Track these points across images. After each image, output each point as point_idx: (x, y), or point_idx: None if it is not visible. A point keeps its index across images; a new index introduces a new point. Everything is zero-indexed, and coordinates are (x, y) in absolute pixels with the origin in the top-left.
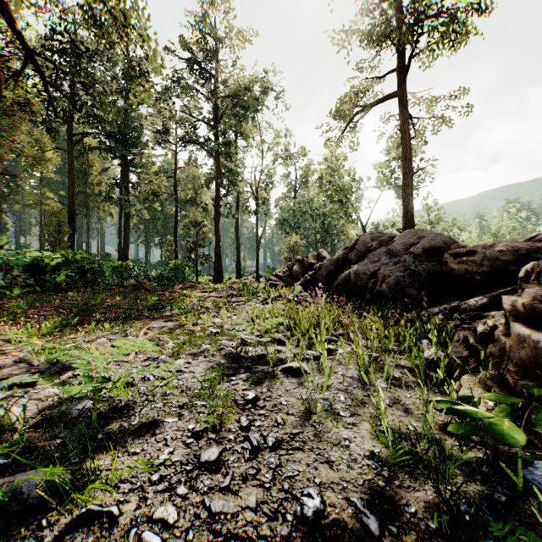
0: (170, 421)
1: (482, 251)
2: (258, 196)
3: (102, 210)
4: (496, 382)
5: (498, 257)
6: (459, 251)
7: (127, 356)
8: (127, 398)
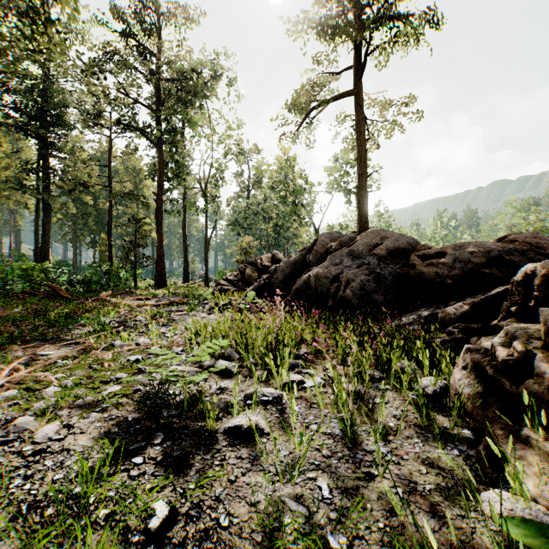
0: None
1: (452, 252)
2: (207, 192)
3: (14, 201)
4: None
5: (470, 259)
6: (427, 253)
7: None
8: None
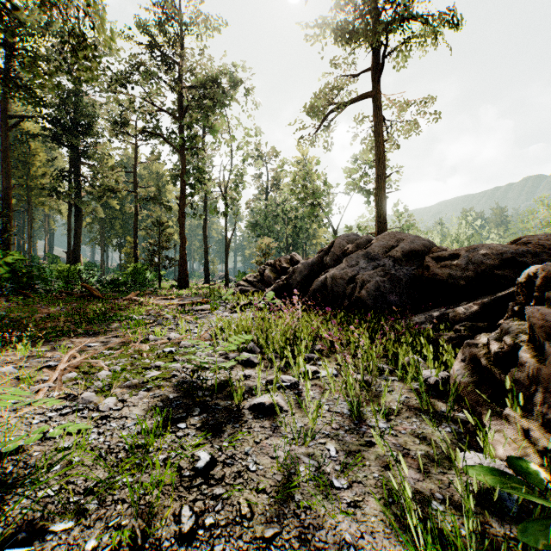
0: (59, 528)
1: (465, 254)
2: (227, 195)
3: (49, 206)
4: (531, 421)
5: (483, 261)
6: (441, 255)
7: (35, 393)
8: (0, 479)
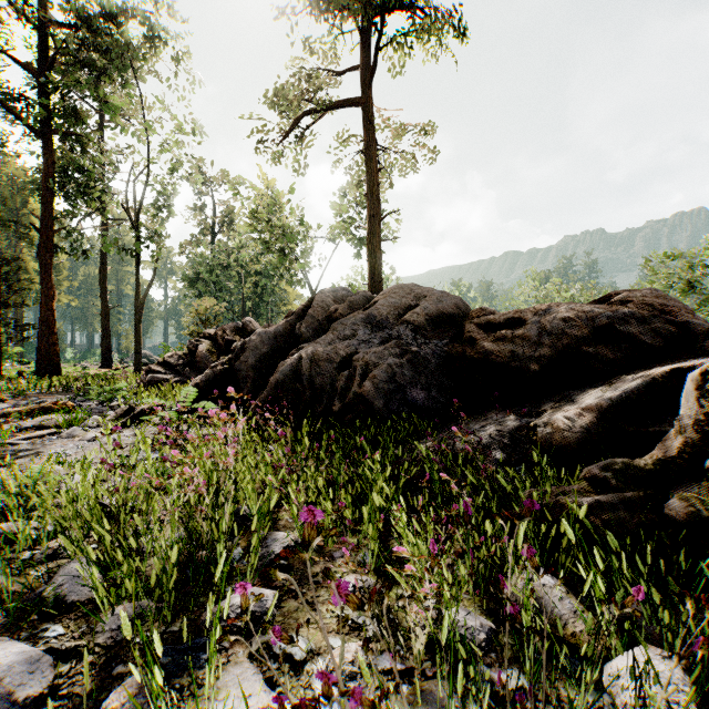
0: None
1: (535, 318)
2: (140, 224)
3: None
4: None
5: (565, 330)
6: (494, 320)
7: None
8: None
